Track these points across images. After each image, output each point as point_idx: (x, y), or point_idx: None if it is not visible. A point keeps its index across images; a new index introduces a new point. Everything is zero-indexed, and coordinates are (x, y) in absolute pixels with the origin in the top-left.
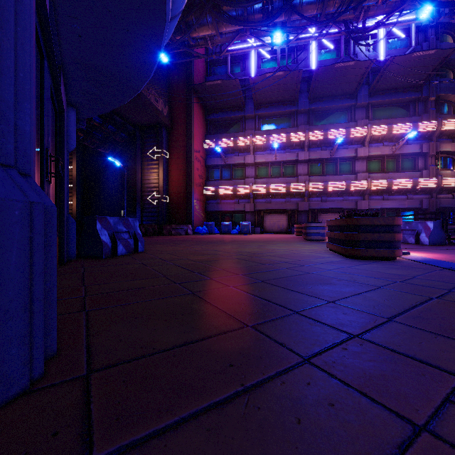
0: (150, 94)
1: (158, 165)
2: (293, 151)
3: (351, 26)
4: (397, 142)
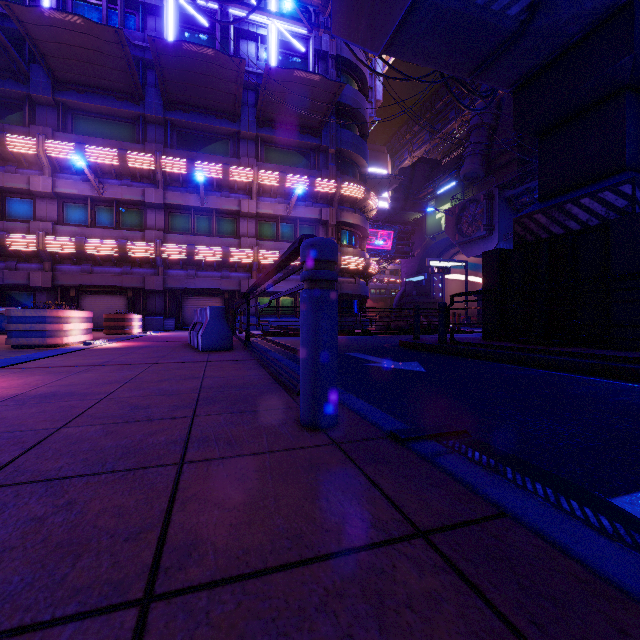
0: None
1: None
2: (137, 184)
3: (231, 9)
4: (290, 199)
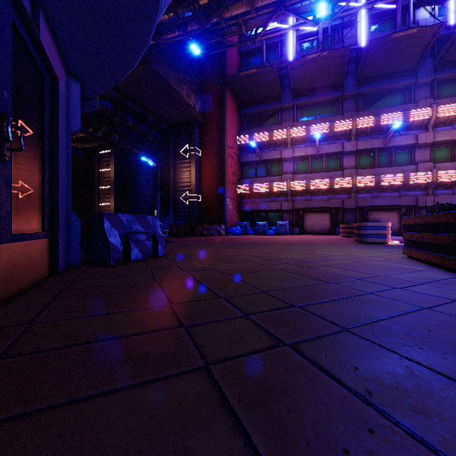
0: (182, 89)
1: (190, 163)
2: (337, 141)
3: None
4: None
